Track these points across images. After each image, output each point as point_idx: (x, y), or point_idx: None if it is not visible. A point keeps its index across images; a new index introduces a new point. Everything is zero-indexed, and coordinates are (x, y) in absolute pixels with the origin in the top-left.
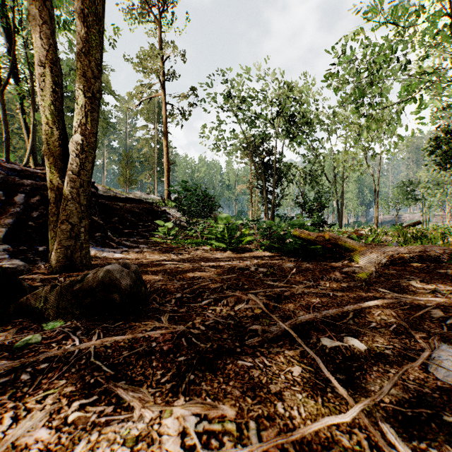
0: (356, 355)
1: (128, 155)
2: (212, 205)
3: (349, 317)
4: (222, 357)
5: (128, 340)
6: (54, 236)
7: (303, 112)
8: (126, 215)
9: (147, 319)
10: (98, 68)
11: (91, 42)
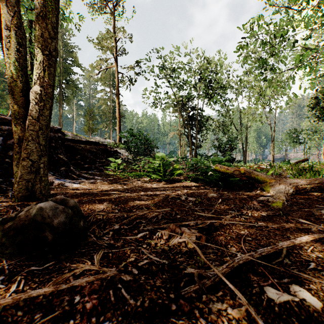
0: (313, 317)
1: (91, 110)
2: (151, 147)
3: (283, 254)
4: (153, 323)
5: (49, 292)
6: (17, 170)
7: (218, 79)
8: (86, 154)
9: (80, 258)
10: (54, 30)
11: (47, 7)
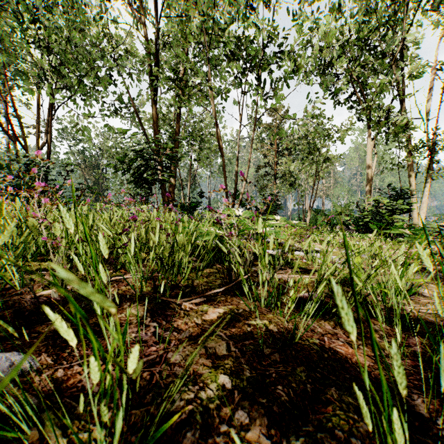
0: None
1: None
2: None
3: None
4: None
5: None
6: None
7: None
8: None
9: None
10: None
11: None
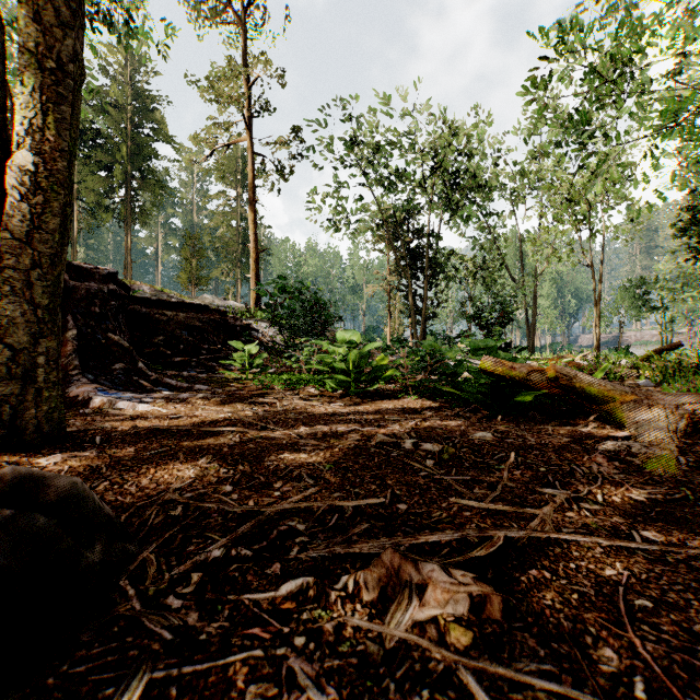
0: None
1: (195, 237)
2: (326, 317)
3: None
4: None
5: None
6: None
7: (473, 168)
8: (178, 332)
9: None
10: (71, 6)
11: None
